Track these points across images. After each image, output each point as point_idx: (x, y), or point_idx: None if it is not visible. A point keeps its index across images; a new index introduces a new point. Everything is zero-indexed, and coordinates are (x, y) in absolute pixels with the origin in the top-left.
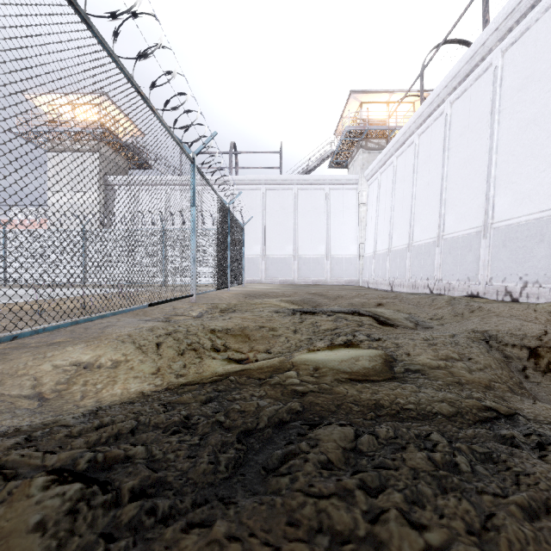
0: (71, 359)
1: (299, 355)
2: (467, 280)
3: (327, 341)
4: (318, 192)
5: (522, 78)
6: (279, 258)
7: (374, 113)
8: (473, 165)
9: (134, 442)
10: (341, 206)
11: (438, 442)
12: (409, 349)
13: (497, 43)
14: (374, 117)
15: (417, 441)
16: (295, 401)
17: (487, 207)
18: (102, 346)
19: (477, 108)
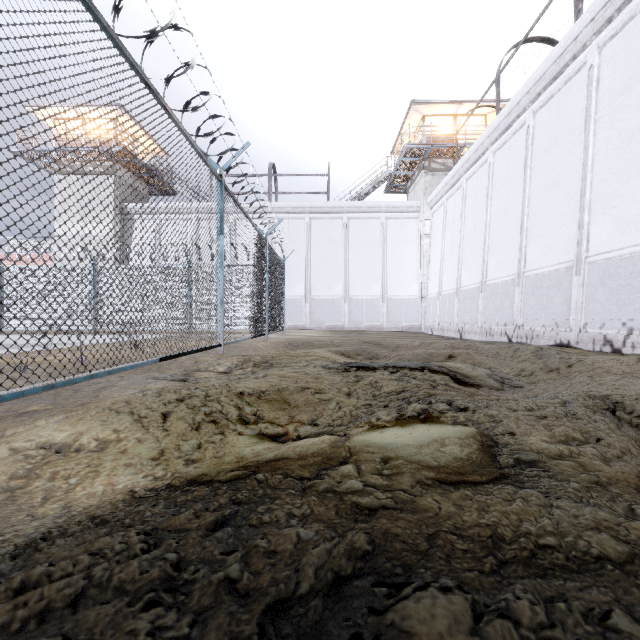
0: (38, 439)
1: (357, 434)
2: (554, 326)
3: (394, 410)
4: (372, 221)
5: (624, 79)
6: (326, 300)
7: (438, 128)
8: (563, 187)
9: (71, 632)
10: (399, 238)
11: (632, 636)
12: (511, 426)
13: (592, 37)
14: (438, 133)
15: (593, 633)
16: (359, 530)
17: (580, 237)
18: (87, 419)
19: (567, 117)
